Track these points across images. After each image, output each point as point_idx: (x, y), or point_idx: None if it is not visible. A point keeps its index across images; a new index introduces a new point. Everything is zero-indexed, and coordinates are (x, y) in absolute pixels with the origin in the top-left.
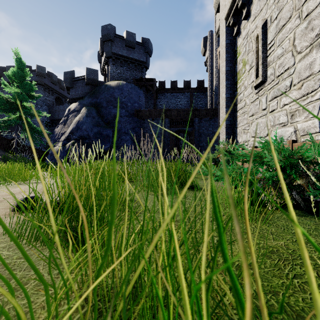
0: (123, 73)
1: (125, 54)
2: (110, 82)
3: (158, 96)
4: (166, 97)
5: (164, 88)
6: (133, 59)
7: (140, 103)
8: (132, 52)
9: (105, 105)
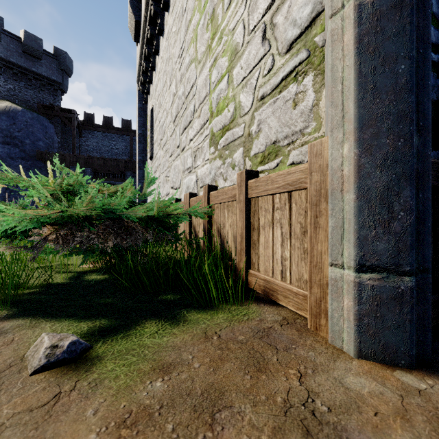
0: (20, 91)
1: (23, 64)
2: None
3: (83, 133)
4: (95, 137)
5: (94, 124)
6: (39, 75)
7: (47, 142)
8: (36, 64)
9: None
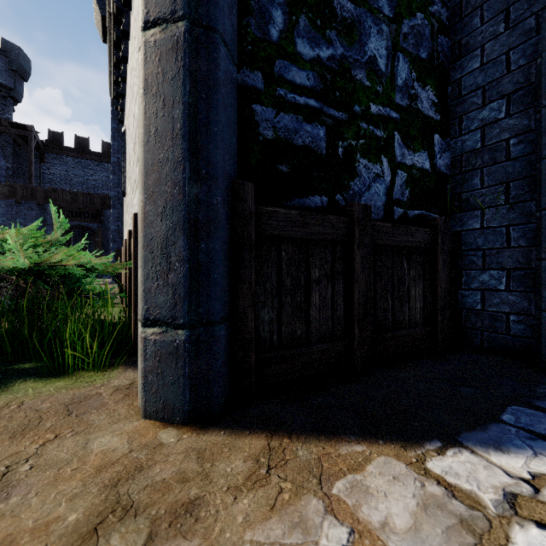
0: None
1: None
2: None
3: (45, 158)
4: (64, 163)
5: (62, 146)
6: None
7: None
8: None
9: None
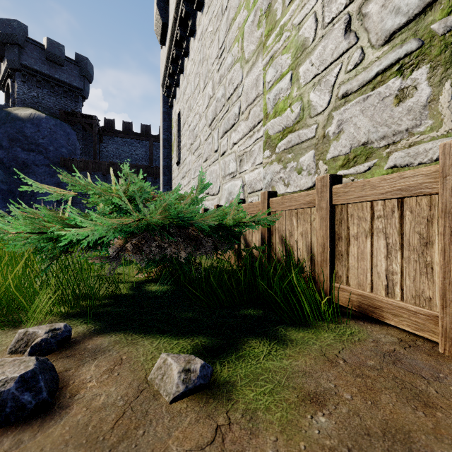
0: (43, 98)
1: (46, 71)
2: (16, 109)
3: (103, 139)
4: (115, 142)
5: (113, 130)
6: (61, 81)
7: (70, 149)
8: (58, 71)
9: (6, 145)
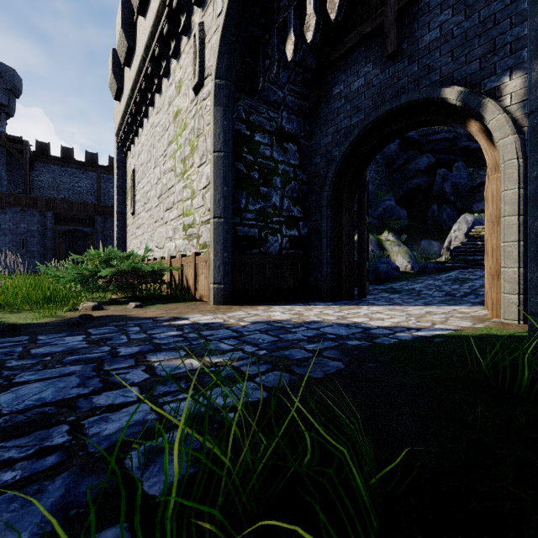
0: None
1: None
2: None
3: (35, 166)
4: (51, 171)
5: (49, 155)
6: None
7: None
8: None
9: None
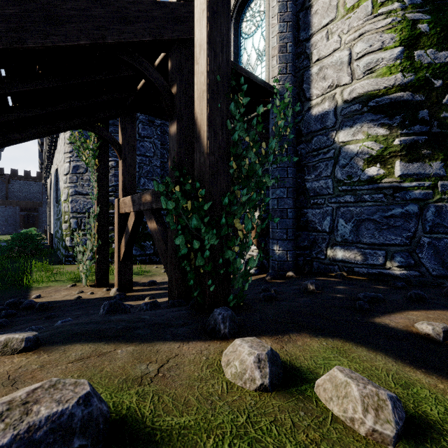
0: None
1: None
2: None
3: (10, 182)
4: (19, 183)
5: (17, 175)
6: None
7: None
8: None
9: None
